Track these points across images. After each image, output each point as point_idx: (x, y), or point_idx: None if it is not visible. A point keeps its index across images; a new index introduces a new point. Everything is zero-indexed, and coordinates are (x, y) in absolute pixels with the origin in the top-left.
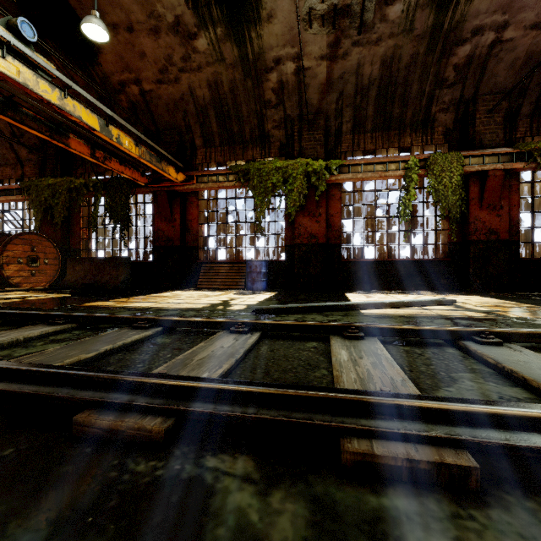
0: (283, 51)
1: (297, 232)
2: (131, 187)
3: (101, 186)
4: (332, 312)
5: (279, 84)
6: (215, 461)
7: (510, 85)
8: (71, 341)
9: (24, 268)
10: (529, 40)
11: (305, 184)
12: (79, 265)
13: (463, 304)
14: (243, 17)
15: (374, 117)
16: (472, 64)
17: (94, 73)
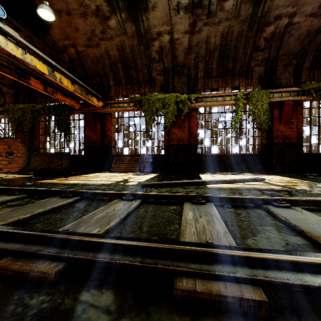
0: (162, 28)
1: (171, 138)
2: (70, 110)
3: (52, 109)
4: (189, 186)
5: (160, 48)
6: (87, 295)
7: (297, 50)
8: (20, 206)
9: (4, 159)
10: (308, 23)
11: (175, 109)
12: (38, 157)
13: (269, 181)
14: (137, 7)
15: (217, 68)
16: (275, 37)
17: (47, 40)
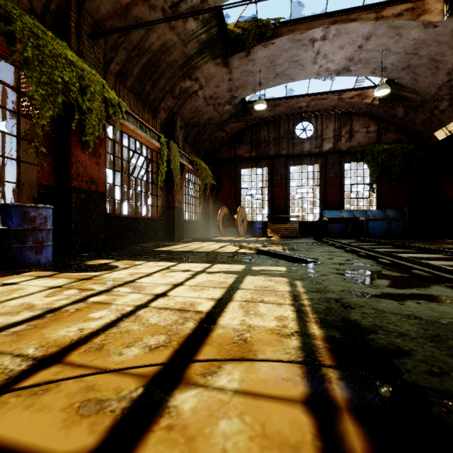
0: None
1: (75, 171)
2: None
3: None
4: None
5: None
6: None
7: (186, 118)
8: None
9: None
10: (200, 102)
11: (104, 112)
12: None
13: None
14: None
15: (136, 79)
16: (185, 94)
17: None
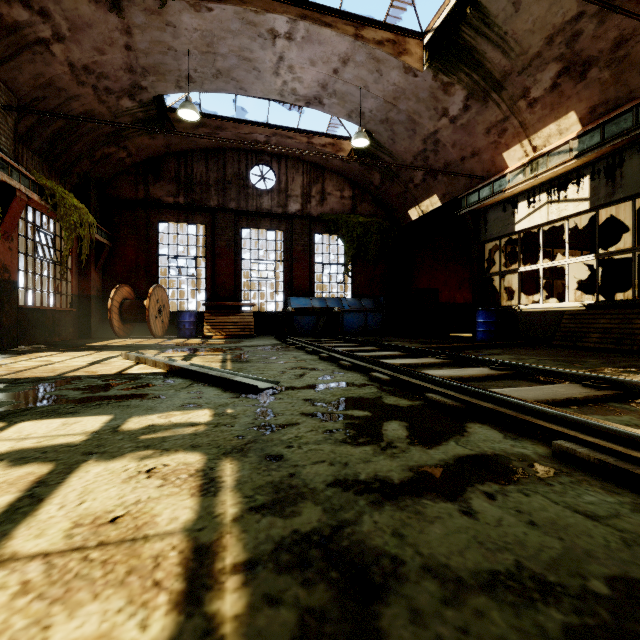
0: None
1: None
2: None
3: None
4: None
5: None
6: None
7: (24, 94)
8: None
9: None
10: (60, 71)
11: None
12: None
13: None
14: None
15: None
16: (14, 36)
17: None
